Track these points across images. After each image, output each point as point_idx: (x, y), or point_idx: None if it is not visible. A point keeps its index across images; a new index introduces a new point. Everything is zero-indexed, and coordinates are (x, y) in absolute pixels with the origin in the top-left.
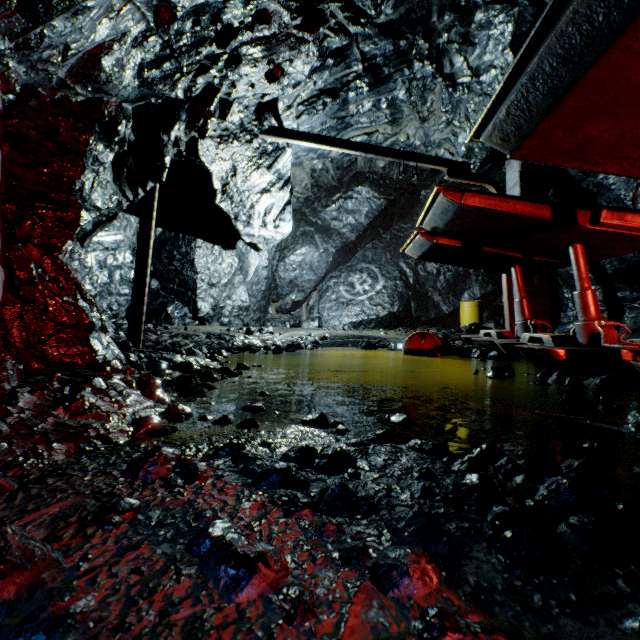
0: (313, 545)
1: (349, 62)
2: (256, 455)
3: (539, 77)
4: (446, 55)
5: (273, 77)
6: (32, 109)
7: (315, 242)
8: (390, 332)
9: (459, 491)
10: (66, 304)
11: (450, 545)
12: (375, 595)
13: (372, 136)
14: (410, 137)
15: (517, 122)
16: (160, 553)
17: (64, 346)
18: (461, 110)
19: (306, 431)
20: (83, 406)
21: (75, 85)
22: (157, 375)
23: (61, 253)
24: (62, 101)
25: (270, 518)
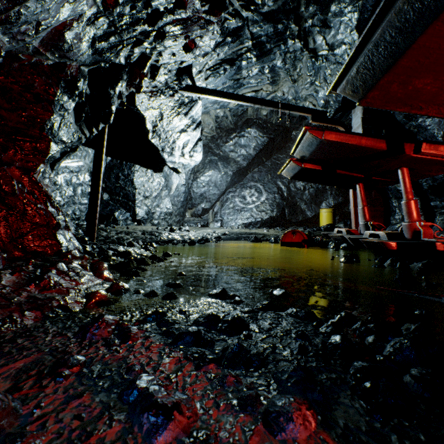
0: (217, 394)
1: (242, 40)
2: (175, 320)
3: (381, 44)
4: (310, 35)
5: (188, 48)
6: (15, 69)
7: (218, 167)
8: (271, 230)
9: (326, 348)
10: (39, 210)
11: (323, 393)
12: (266, 438)
13: (258, 93)
14: (285, 93)
15: (364, 78)
16: (98, 401)
17: (38, 240)
18: (321, 74)
19: (212, 302)
20: (49, 284)
21: (46, 52)
22: (105, 261)
23: (36, 173)
24: (37, 64)
25: (184, 371)
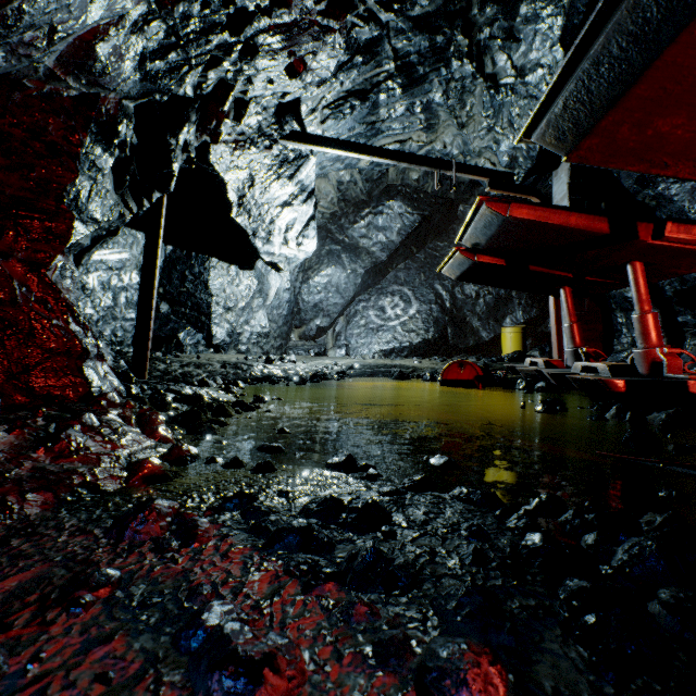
0: (339, 635)
1: (380, 60)
2: (271, 507)
3: (604, 61)
4: (488, 53)
5: (294, 72)
6: (16, 104)
7: (342, 262)
8: (425, 361)
9: (518, 555)
10: (55, 328)
11: (515, 633)
12: None
13: (405, 144)
14: (447, 145)
15: (576, 117)
16: (137, 649)
17: (53, 376)
18: (504, 115)
19: (331, 476)
20: (69, 447)
21: (66, 77)
22: (161, 410)
23: (49, 269)
24: (51, 95)
25: (284, 595)
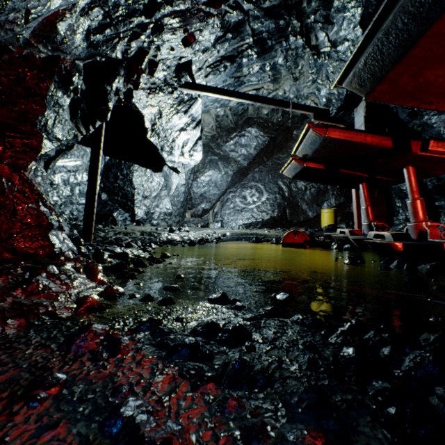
0: (216, 422)
1: (243, 36)
2: (171, 329)
3: (392, 32)
4: (313, 31)
5: (187, 42)
6: (5, 62)
7: (218, 167)
8: (272, 231)
9: (338, 362)
10: (30, 209)
11: (339, 420)
12: None
13: (259, 91)
14: (286, 92)
15: (372, 70)
16: (75, 433)
17: (29, 241)
18: (323, 72)
19: (211, 307)
20: (37, 288)
21: (38, 44)
22: (100, 262)
23: (27, 171)
24: (28, 57)
25: (179, 392)
